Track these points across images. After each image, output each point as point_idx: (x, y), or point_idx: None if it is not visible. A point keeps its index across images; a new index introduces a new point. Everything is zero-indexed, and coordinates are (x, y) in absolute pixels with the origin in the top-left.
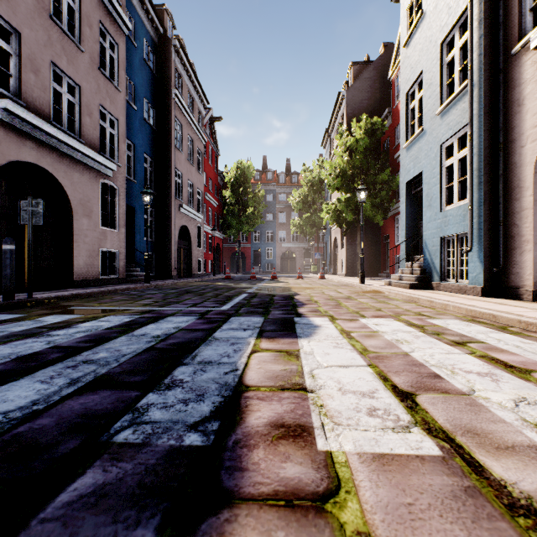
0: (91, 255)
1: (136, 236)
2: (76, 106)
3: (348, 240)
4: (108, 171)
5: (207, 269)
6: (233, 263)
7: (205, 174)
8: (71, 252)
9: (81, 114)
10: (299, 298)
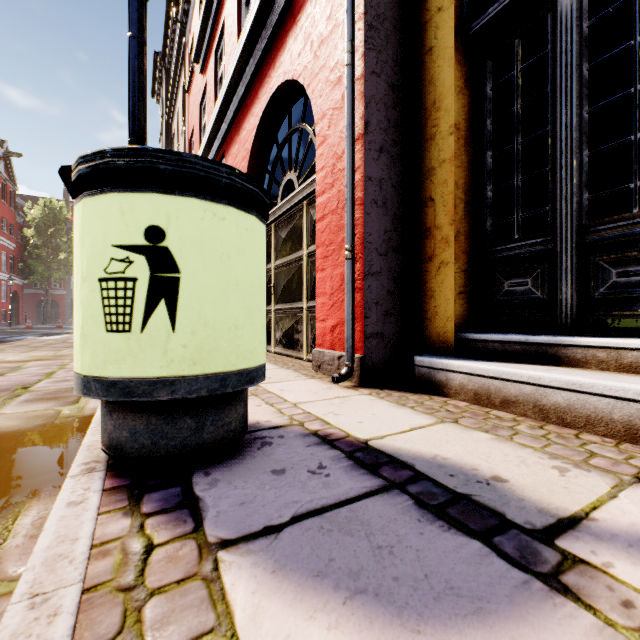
0: None
1: None
2: None
3: None
4: None
5: (0, 320)
6: (41, 312)
7: None
8: None
9: None
10: None
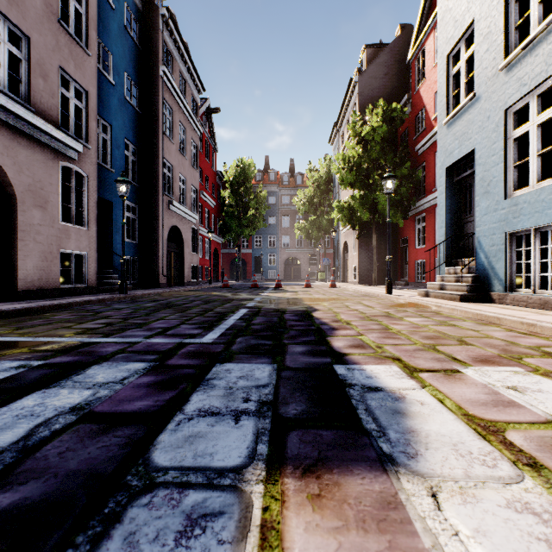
0: (47, 258)
1: (114, 236)
2: (23, 63)
3: (361, 244)
4: (72, 152)
5: (204, 277)
6: (233, 269)
7: (202, 171)
8: (15, 253)
9: (31, 74)
10: (321, 316)
